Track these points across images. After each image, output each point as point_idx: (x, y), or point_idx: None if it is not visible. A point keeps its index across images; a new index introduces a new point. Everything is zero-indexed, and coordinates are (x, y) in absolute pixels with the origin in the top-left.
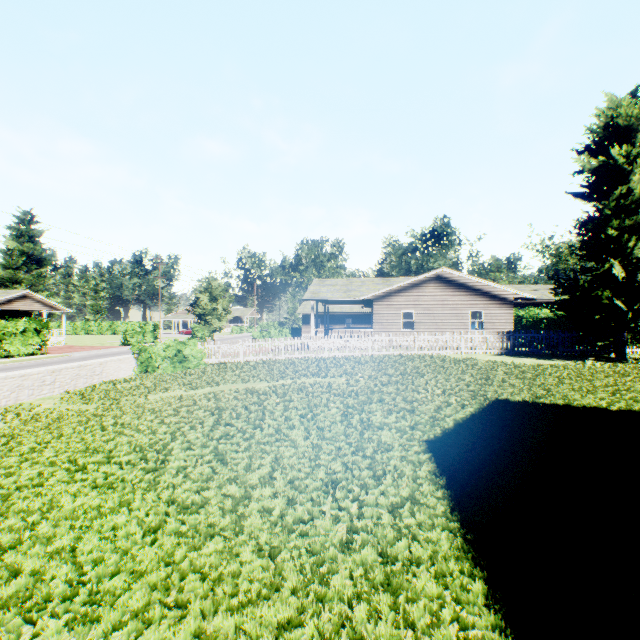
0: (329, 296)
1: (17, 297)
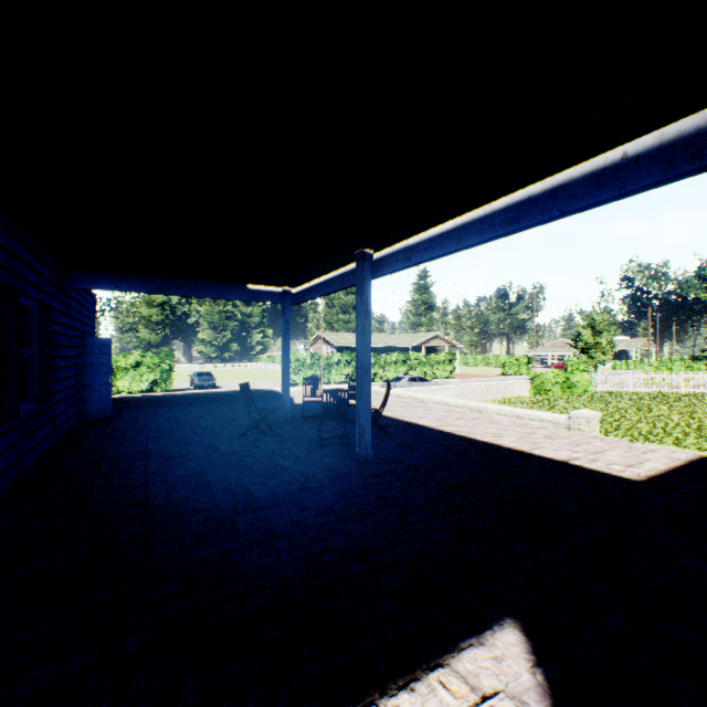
0: None
1: (431, 337)
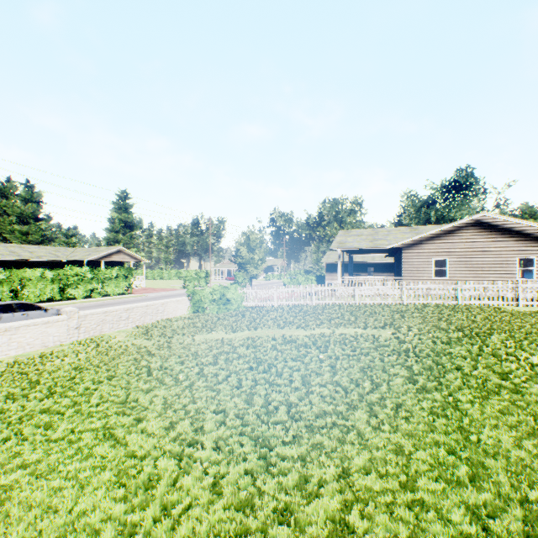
0: (355, 245)
1: (114, 252)
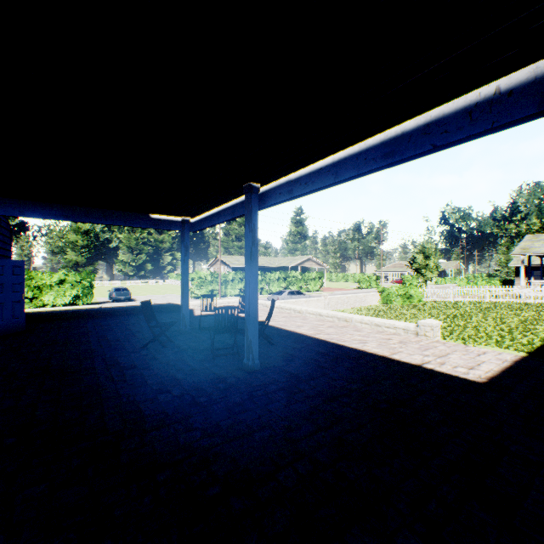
0: (542, 251)
1: (305, 260)
